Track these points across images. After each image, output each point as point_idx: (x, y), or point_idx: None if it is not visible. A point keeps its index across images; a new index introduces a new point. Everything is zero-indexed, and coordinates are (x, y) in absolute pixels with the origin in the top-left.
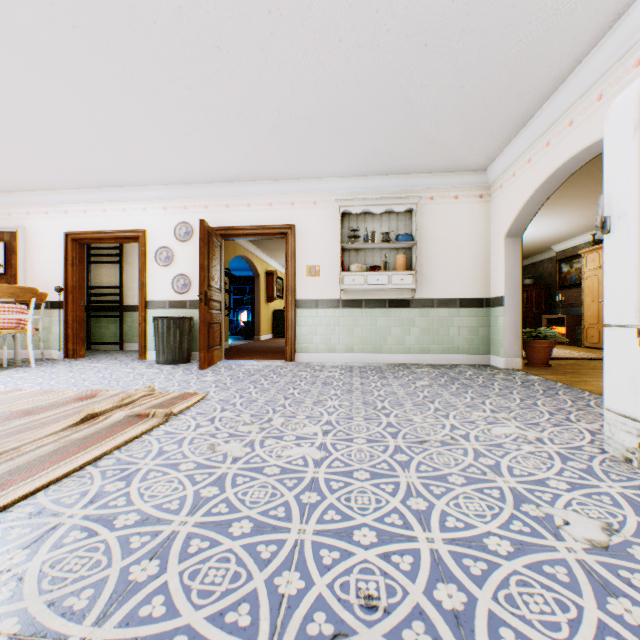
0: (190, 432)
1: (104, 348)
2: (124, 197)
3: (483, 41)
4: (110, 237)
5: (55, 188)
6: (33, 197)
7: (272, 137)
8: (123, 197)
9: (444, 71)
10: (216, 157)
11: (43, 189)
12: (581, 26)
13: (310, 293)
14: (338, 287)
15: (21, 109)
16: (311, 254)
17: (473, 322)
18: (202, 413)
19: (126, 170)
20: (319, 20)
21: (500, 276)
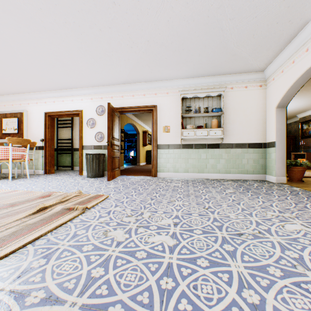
0: (94, 221)
1: (64, 169)
2: (72, 94)
3: None
4: (65, 114)
5: (40, 91)
6: (30, 95)
7: (144, 57)
8: (71, 94)
9: (245, 7)
10: (116, 70)
11: (35, 91)
12: None
13: (165, 141)
14: (180, 137)
15: (18, 48)
16: (165, 120)
17: (256, 156)
18: (104, 208)
19: (72, 79)
20: None
21: (273, 130)
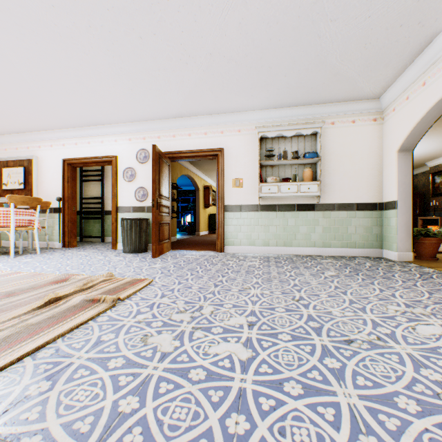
0: (129, 319)
1: (92, 240)
2: (102, 132)
3: None
4: (92, 161)
5: (56, 128)
6: (42, 135)
7: (206, 77)
8: (101, 132)
9: (353, 2)
10: (164, 97)
11: (48, 129)
12: None
13: (235, 200)
14: (257, 195)
15: (23, 65)
16: (236, 170)
17: (368, 222)
18: (144, 298)
19: (101, 111)
20: None
21: (393, 184)
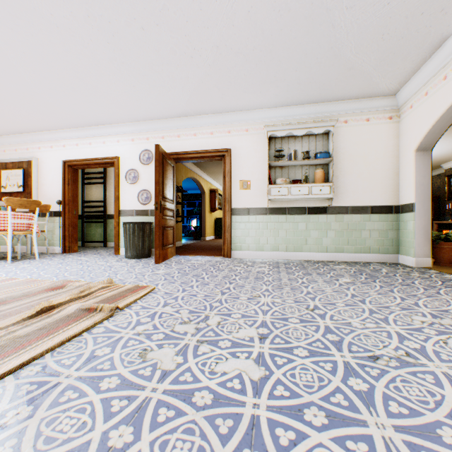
0: (128, 331)
1: (94, 245)
2: (103, 133)
3: None
4: (94, 163)
5: (56, 128)
6: (42, 136)
7: (212, 73)
8: (103, 133)
9: None
10: (168, 95)
11: (48, 129)
12: None
13: (243, 203)
14: (266, 198)
15: (19, 60)
16: (244, 171)
17: (383, 226)
18: (145, 307)
19: (103, 110)
20: None
21: (410, 185)
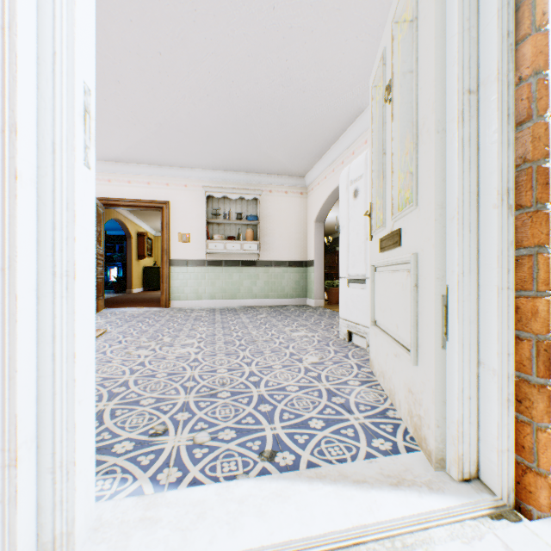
0: (108, 348)
1: None
2: None
3: (293, 113)
4: None
5: None
6: None
7: (154, 138)
8: None
9: (273, 122)
10: (103, 143)
11: None
12: (341, 116)
13: (182, 254)
14: (204, 251)
15: None
16: (183, 225)
17: (297, 277)
18: (110, 339)
19: None
20: (194, 83)
21: (312, 247)
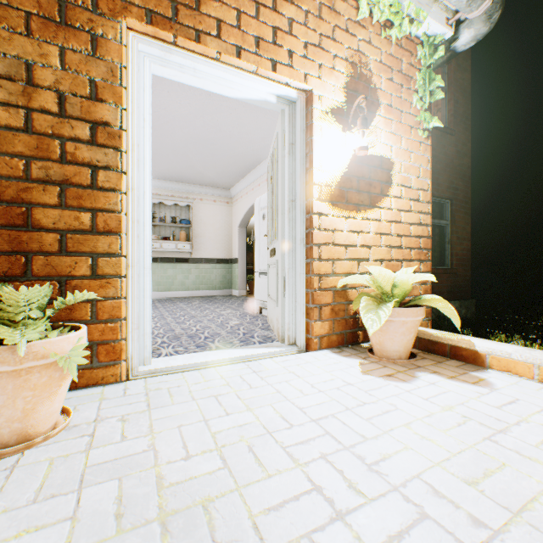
0: None
1: None
2: None
3: (222, 148)
4: None
5: None
6: None
7: None
8: None
9: (206, 152)
10: None
11: None
12: (257, 154)
13: None
14: None
15: None
16: None
17: (224, 272)
18: None
19: None
20: None
21: (237, 247)
